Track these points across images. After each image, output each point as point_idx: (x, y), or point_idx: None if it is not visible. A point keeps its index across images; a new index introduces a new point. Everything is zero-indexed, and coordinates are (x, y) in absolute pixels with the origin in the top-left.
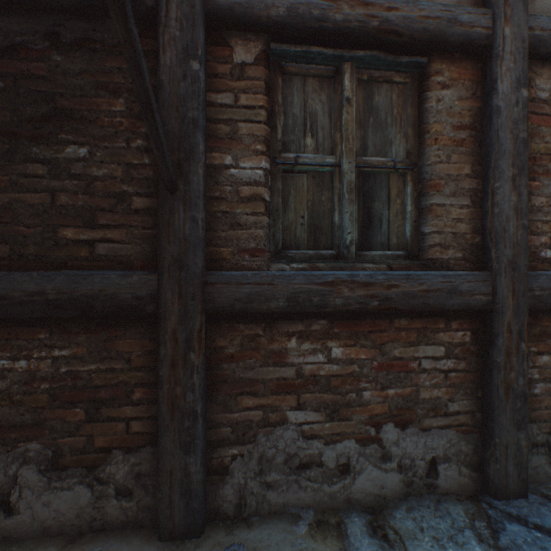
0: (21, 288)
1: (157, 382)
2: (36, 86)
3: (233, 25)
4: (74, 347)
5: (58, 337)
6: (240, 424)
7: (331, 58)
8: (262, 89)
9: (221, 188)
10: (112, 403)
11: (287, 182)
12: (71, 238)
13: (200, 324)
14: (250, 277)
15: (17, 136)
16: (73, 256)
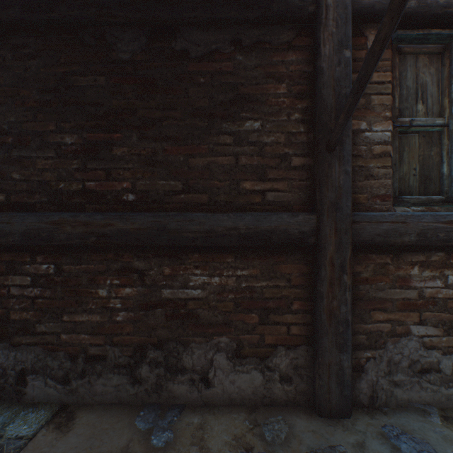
0: (222, 225)
1: (317, 297)
2: (225, 79)
3: (370, 19)
4: (250, 269)
5: (239, 261)
6: (372, 333)
7: (444, 38)
8: (389, 67)
9: (357, 148)
10: (276, 311)
11: (401, 141)
12: (248, 189)
13: (350, 253)
14: (387, 217)
15: (212, 116)
16: (250, 202)
